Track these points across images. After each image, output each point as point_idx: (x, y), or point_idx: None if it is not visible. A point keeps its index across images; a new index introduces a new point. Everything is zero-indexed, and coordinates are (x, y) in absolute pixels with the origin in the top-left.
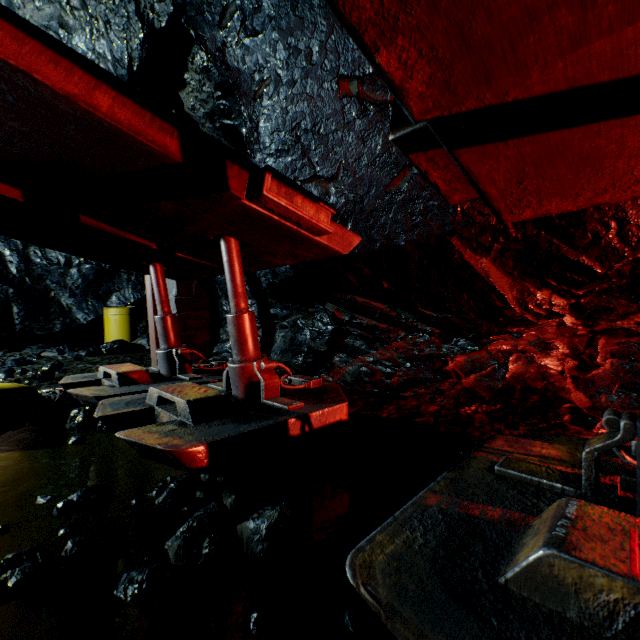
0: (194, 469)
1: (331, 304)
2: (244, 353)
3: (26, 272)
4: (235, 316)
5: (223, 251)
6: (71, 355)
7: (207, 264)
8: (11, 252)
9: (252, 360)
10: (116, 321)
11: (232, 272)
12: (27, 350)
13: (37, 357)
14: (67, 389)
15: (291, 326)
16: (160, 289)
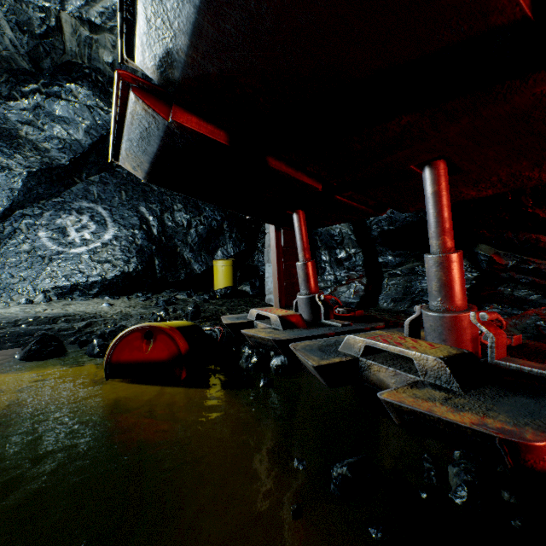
0: (534, 469)
1: (485, 247)
2: (453, 300)
3: (162, 233)
4: (444, 256)
5: (429, 180)
6: (198, 298)
7: (357, 207)
8: (153, 218)
9: (462, 309)
10: (223, 271)
11: (440, 204)
12: (163, 293)
13: (175, 299)
14: (229, 329)
15: (405, 274)
16: (303, 236)
